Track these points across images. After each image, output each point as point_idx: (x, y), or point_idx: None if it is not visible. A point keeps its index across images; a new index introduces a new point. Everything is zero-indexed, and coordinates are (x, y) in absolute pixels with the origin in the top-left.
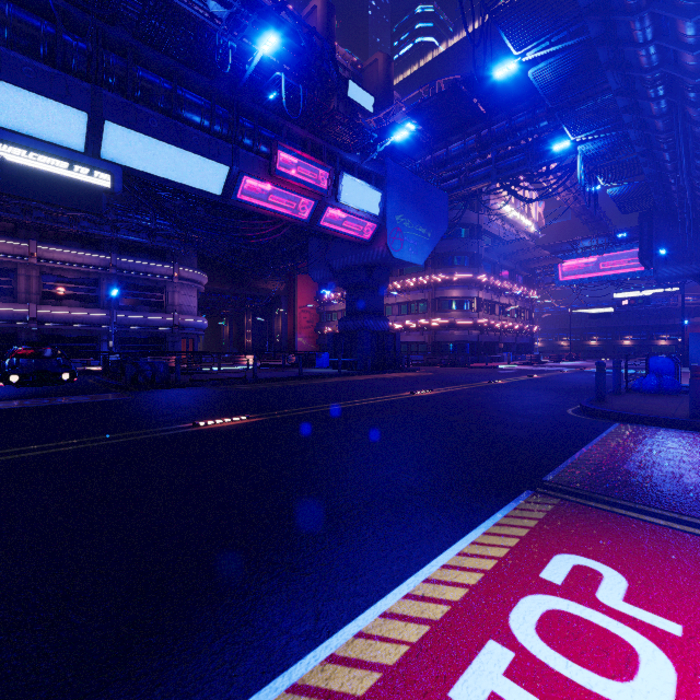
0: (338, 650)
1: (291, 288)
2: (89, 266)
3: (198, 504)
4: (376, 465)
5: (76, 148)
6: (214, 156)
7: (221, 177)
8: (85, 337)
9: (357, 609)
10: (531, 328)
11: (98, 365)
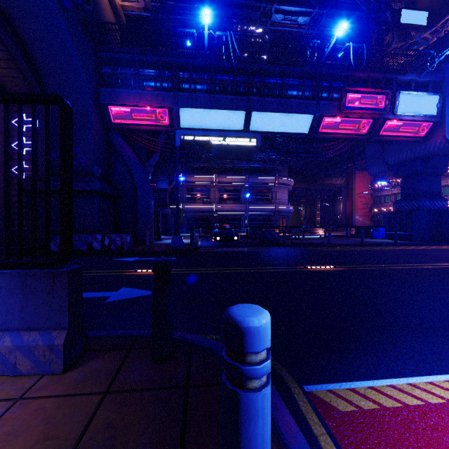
0: (434, 381)
1: (349, 181)
2: (236, 183)
3: (327, 305)
4: (445, 308)
5: (239, 129)
6: (305, 111)
7: (308, 122)
8: (235, 218)
9: (443, 371)
10: None
11: (242, 233)
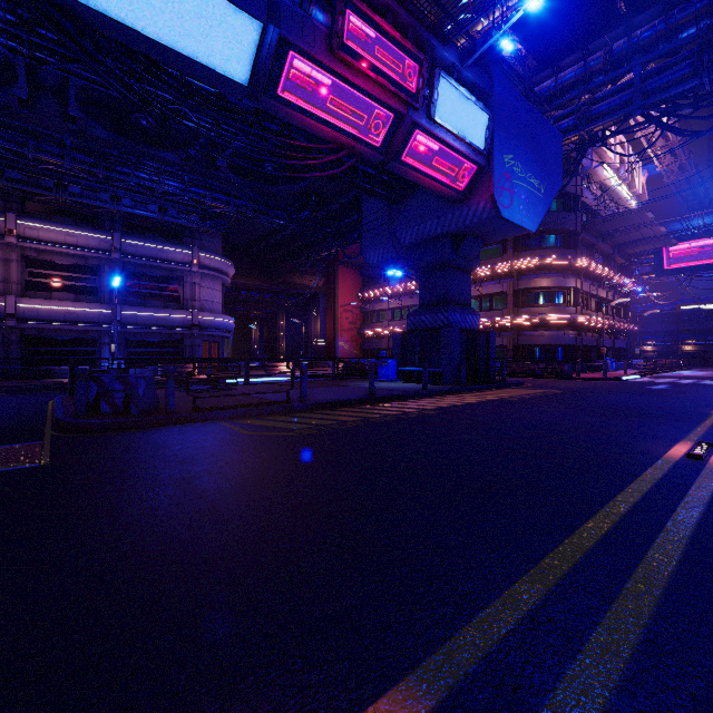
0: None
1: (331, 283)
2: (85, 248)
3: None
4: None
5: None
6: None
7: (247, 47)
8: (82, 339)
9: None
10: (630, 329)
11: None
